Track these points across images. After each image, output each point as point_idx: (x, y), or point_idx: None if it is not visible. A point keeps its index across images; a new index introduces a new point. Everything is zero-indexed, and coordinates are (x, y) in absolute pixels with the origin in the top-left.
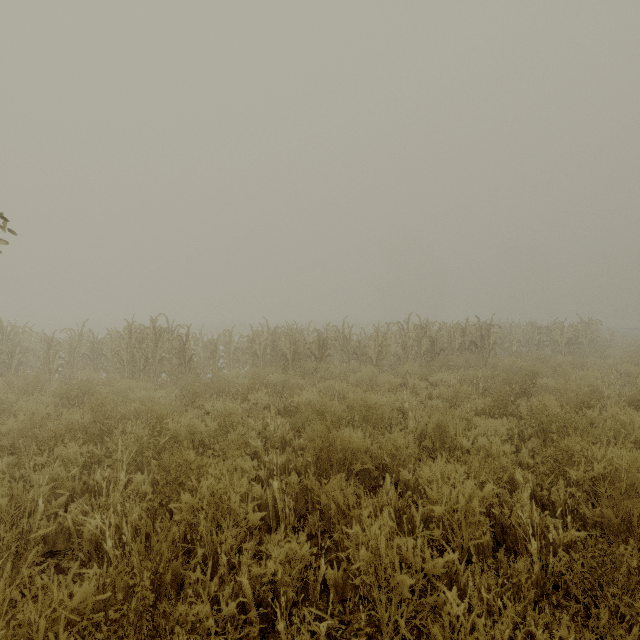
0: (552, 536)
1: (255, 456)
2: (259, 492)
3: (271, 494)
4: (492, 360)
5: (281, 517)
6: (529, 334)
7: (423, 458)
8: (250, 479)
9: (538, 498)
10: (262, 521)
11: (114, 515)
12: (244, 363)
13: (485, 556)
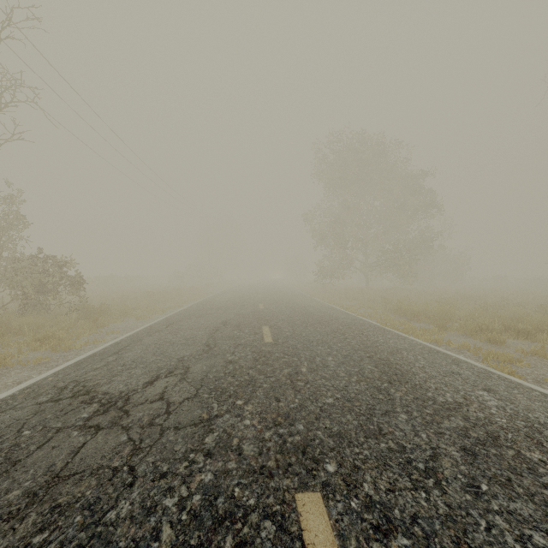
0: None
1: None
2: None
3: None
4: None
5: None
6: None
7: None
8: None
9: None
10: None
11: None
12: None
13: None
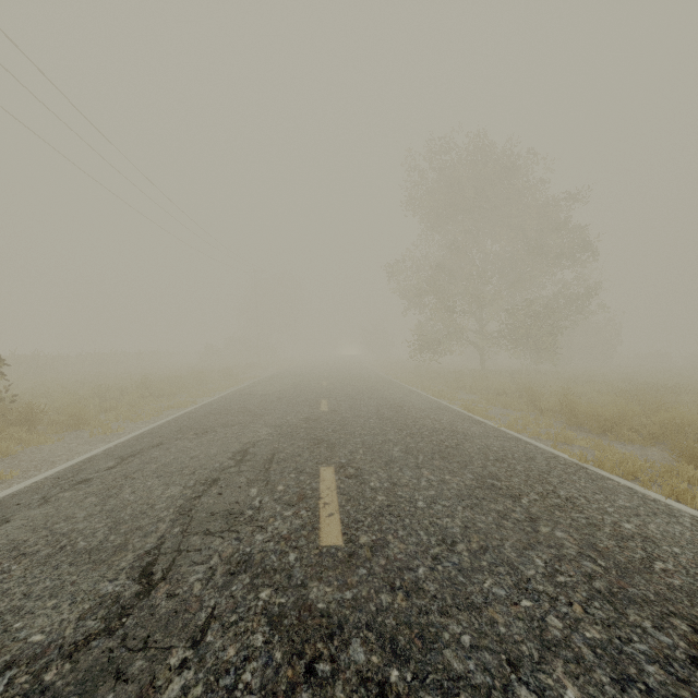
0: None
1: None
2: None
3: None
4: None
5: None
6: None
7: None
8: None
9: None
10: None
11: None
12: None
13: None
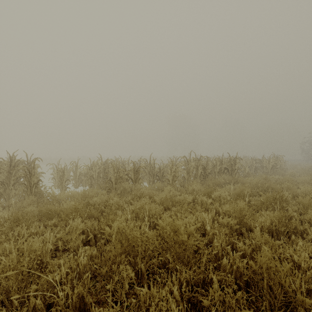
0: None
1: None
2: None
3: None
4: (241, 179)
5: None
6: (250, 163)
7: None
8: None
9: None
10: None
11: None
12: (85, 183)
13: None
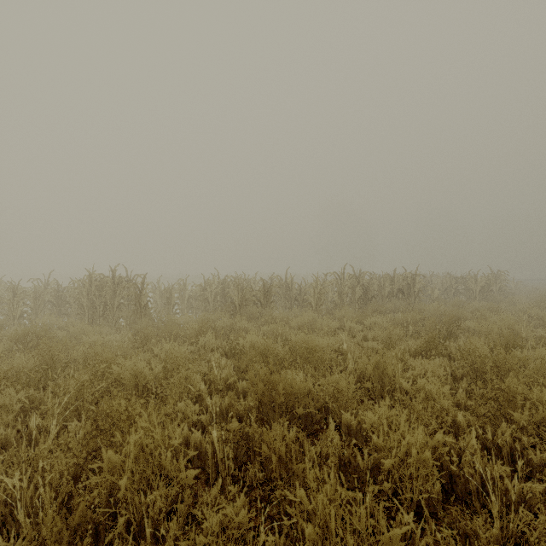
0: (506, 487)
1: (199, 399)
2: (199, 439)
3: (210, 443)
4: (418, 305)
5: (220, 467)
6: (447, 283)
7: (365, 400)
8: (191, 424)
9: (481, 441)
10: (201, 470)
11: (38, 470)
12: (197, 309)
13: (435, 508)
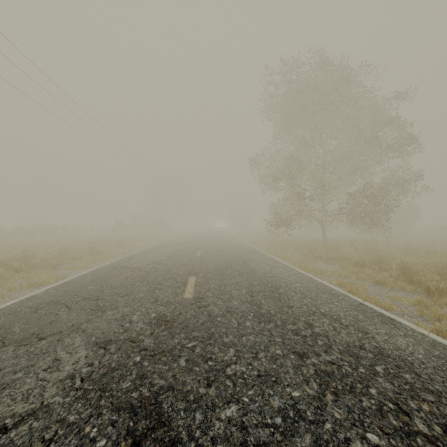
0: None
1: None
2: None
3: None
4: None
5: None
6: None
7: None
8: None
9: None
10: None
11: None
12: None
13: None
